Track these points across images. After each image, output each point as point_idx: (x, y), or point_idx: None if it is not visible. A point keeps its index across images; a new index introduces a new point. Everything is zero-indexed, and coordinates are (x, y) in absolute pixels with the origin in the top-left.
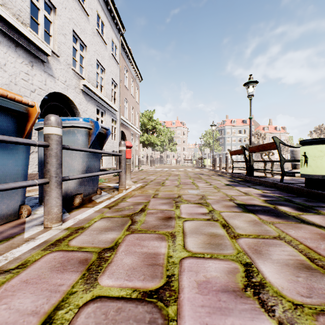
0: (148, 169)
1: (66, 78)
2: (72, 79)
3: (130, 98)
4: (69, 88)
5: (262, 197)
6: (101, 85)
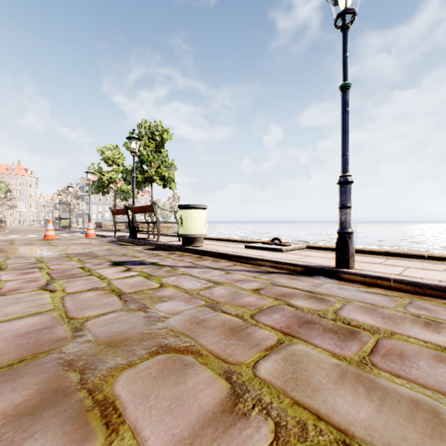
0: None
1: None
2: None
3: None
4: None
5: None
6: None
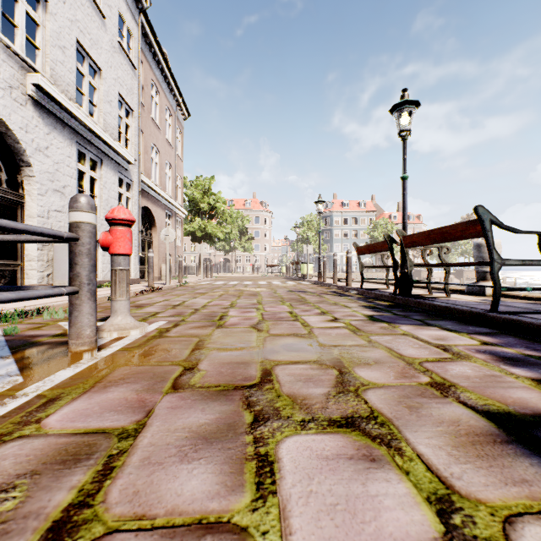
0: (199, 282)
1: None
2: (0, 64)
3: (164, 146)
4: None
5: (508, 364)
6: (91, 102)
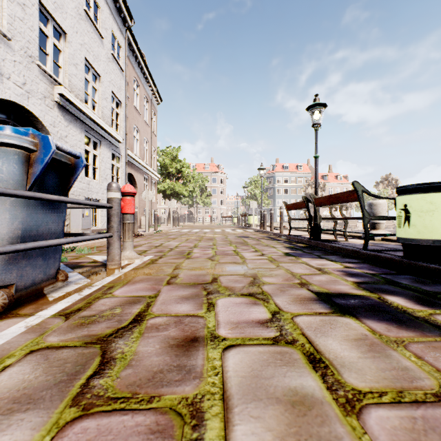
0: (169, 230)
1: (26, 79)
2: (39, 82)
3: (143, 126)
4: (32, 96)
5: (348, 276)
6: (93, 100)
